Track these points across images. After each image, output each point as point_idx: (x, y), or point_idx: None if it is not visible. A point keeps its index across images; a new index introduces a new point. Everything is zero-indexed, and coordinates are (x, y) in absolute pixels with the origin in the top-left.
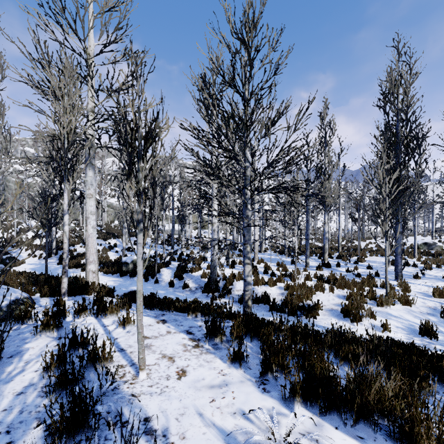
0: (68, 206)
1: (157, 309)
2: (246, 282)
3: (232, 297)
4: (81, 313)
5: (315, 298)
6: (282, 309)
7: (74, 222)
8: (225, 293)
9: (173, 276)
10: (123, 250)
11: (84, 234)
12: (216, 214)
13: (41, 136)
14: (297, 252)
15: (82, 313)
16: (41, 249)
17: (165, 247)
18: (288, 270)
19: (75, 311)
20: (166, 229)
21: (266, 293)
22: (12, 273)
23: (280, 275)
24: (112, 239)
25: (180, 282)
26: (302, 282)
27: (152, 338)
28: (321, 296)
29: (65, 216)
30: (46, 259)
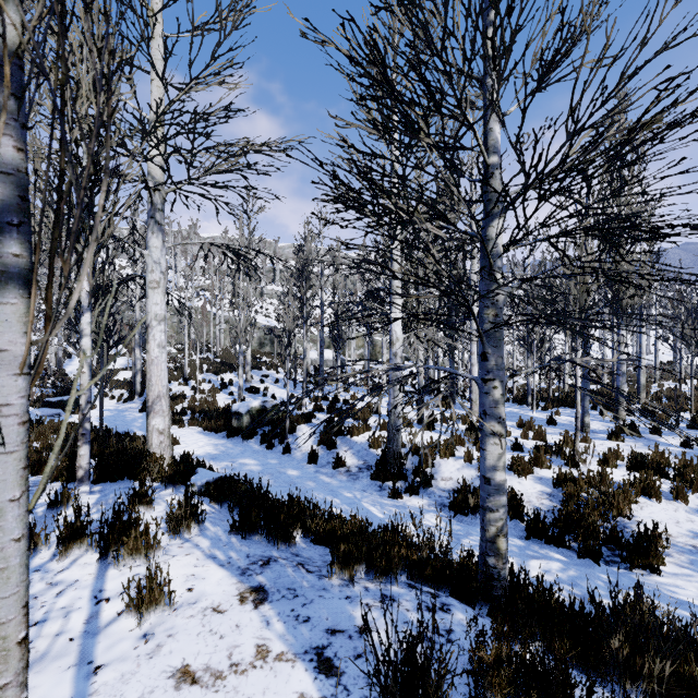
0: (88, 296)
1: (259, 537)
2: (491, 486)
3: (433, 493)
4: (70, 544)
5: (638, 514)
6: (559, 539)
7: (178, 347)
8: (419, 483)
9: (317, 441)
10: (240, 390)
11: (185, 365)
12: (400, 322)
13: (40, 153)
14: (553, 400)
15: (76, 543)
16: (124, 387)
17: (309, 387)
18: (546, 437)
19: (59, 536)
20: (314, 359)
21: (512, 492)
22: (47, 427)
23: (540, 452)
24: (228, 373)
25: (330, 453)
26: (599, 472)
27: (204, 681)
28: (654, 509)
29: (83, 318)
30: (100, 403)
